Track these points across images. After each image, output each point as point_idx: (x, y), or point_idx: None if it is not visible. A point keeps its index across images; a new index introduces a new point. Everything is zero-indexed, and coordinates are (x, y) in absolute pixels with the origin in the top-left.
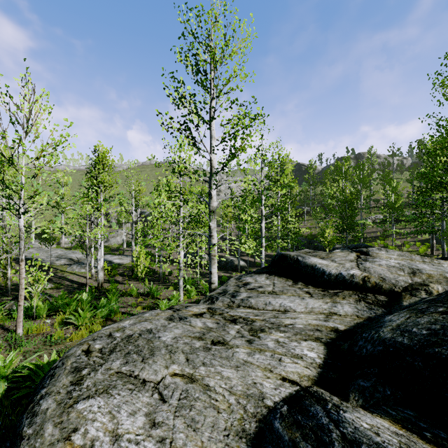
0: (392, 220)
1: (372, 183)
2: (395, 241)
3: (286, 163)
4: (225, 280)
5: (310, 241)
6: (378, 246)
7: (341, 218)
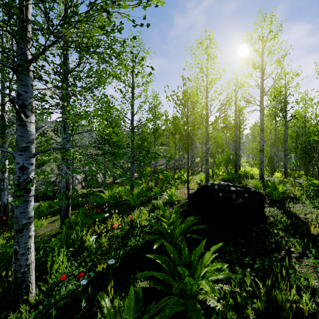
0: None
1: None
2: None
3: None
4: None
5: None
6: None
7: None
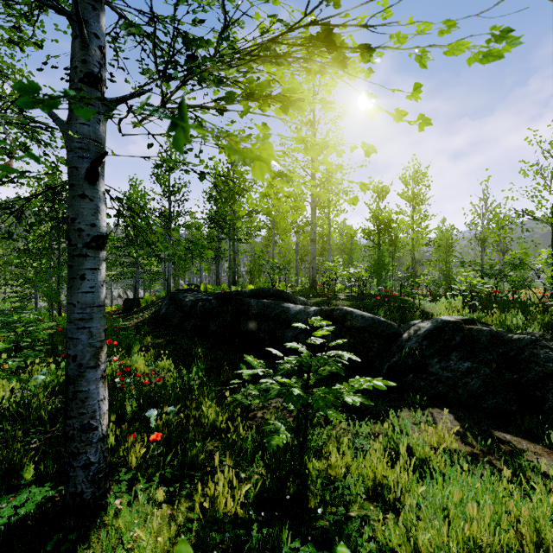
0: None
1: None
2: None
3: None
4: None
5: None
6: None
7: None
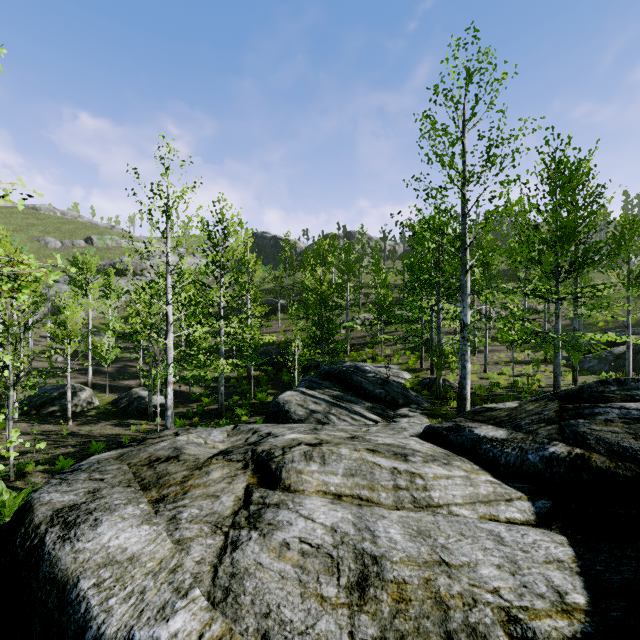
0: (381, 322)
1: (363, 271)
2: (385, 350)
3: (235, 230)
4: (98, 451)
5: (282, 353)
6: (366, 357)
7: (316, 323)
